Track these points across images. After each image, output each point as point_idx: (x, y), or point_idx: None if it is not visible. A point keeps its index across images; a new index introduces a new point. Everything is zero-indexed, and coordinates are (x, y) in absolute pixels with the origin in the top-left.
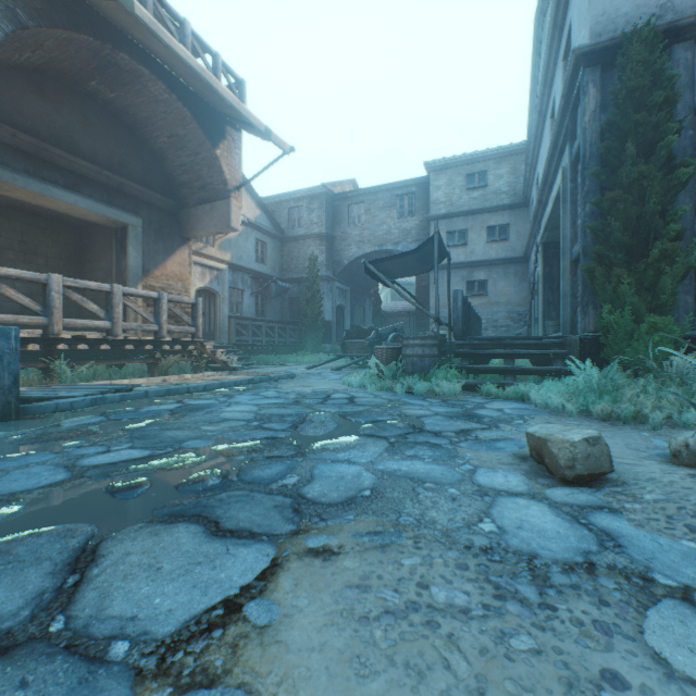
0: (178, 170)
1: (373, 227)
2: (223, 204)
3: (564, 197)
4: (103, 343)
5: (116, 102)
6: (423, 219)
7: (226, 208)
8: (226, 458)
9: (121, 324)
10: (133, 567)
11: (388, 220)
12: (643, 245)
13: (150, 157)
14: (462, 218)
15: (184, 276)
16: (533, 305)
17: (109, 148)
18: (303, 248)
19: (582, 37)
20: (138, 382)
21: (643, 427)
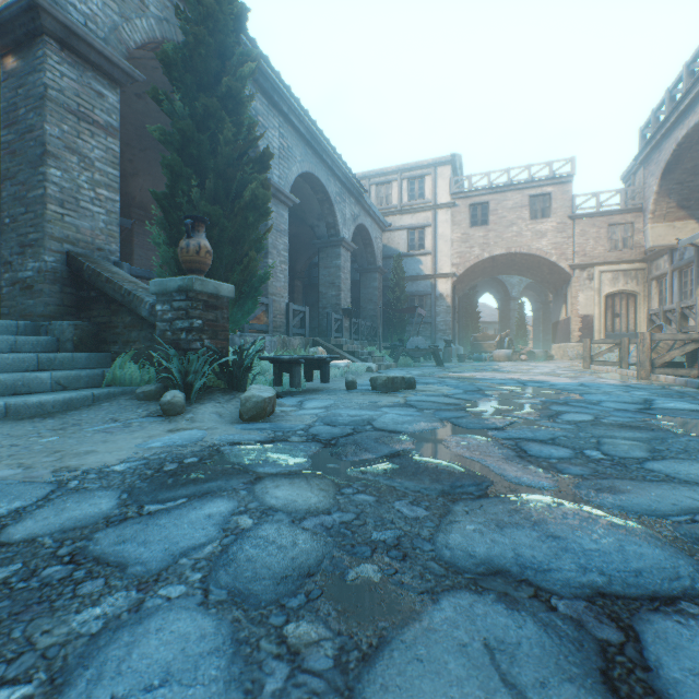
0: None
1: None
2: None
3: None
4: None
5: None
6: None
7: None
8: (490, 415)
9: None
10: (443, 399)
11: None
12: None
13: None
14: None
15: None
16: None
17: None
18: None
19: None
20: None
21: None
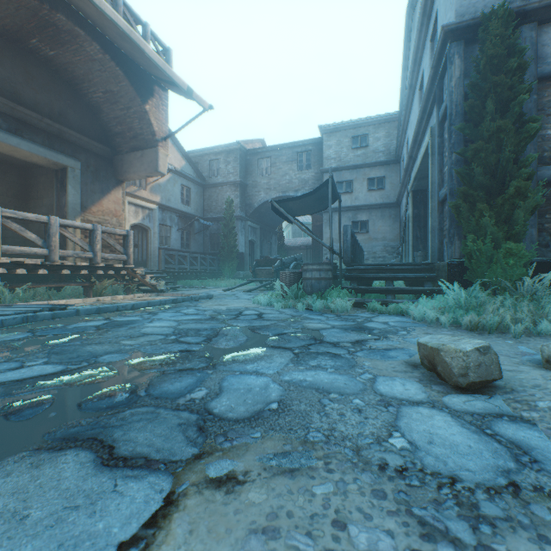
0: (113, 121)
1: (278, 177)
2: (152, 152)
3: (432, 151)
4: (42, 268)
5: (56, 59)
6: (318, 171)
7: (155, 155)
8: (138, 372)
9: (58, 251)
10: None
11: (290, 171)
12: (500, 186)
13: (88, 109)
14: (349, 171)
15: (118, 213)
16: (404, 240)
17: (49, 99)
18: (221, 193)
19: (448, 19)
20: (74, 302)
21: (505, 336)
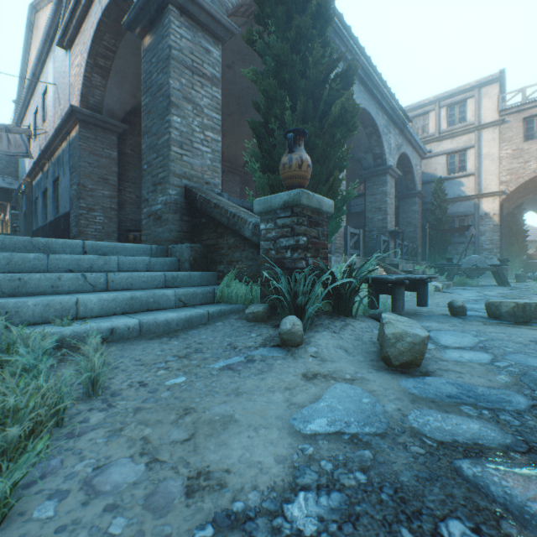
0: None
1: None
2: None
3: None
4: None
5: None
6: None
7: None
8: None
9: None
10: None
11: None
12: None
13: None
14: None
15: None
16: None
17: None
18: None
19: None
20: None
21: (80, 406)
